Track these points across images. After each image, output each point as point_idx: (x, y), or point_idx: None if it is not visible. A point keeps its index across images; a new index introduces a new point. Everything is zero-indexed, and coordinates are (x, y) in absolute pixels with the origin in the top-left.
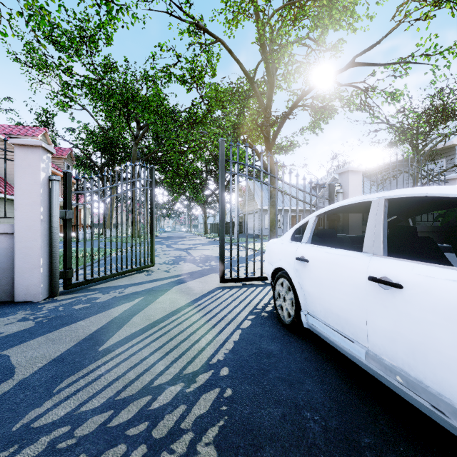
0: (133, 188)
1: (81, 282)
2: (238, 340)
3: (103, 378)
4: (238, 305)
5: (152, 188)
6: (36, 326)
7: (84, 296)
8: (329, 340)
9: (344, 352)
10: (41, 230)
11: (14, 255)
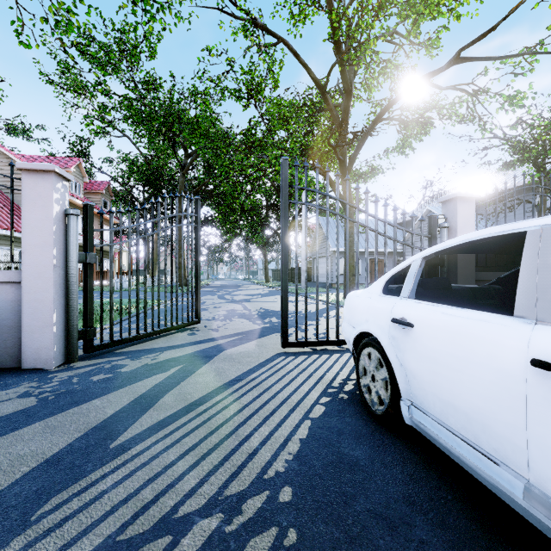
0: (180, 227)
1: (107, 344)
2: (306, 438)
3: (106, 497)
4: (306, 380)
5: (197, 226)
6: (37, 405)
7: (108, 363)
8: (451, 452)
9: (480, 477)
10: (53, 278)
11: (21, 310)
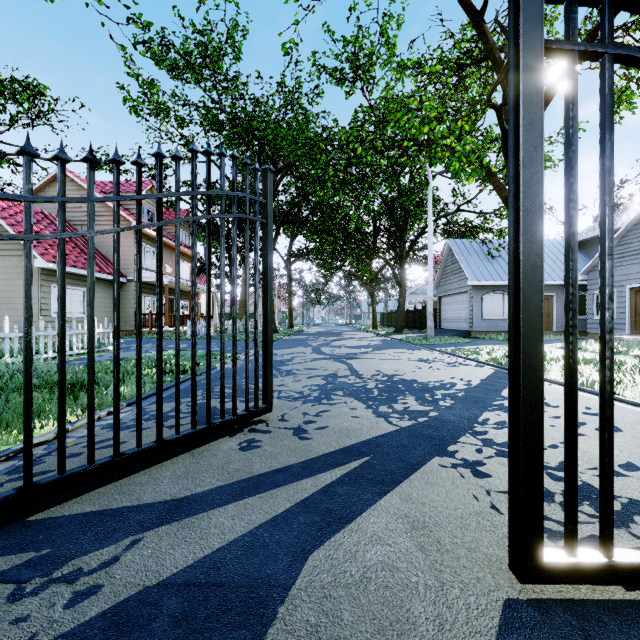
0: None
1: (2, 501)
2: None
3: None
4: None
5: (267, 222)
6: None
7: None
8: None
9: None
10: None
11: None
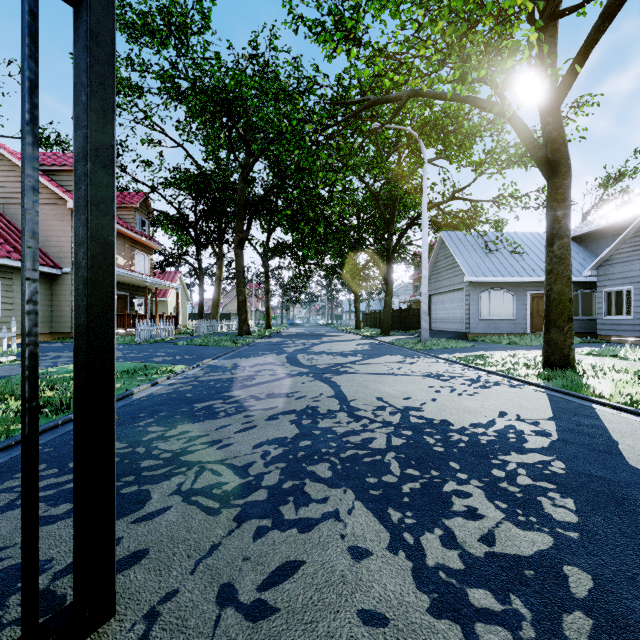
0: (240, 252)
1: None
2: None
3: None
4: None
5: None
6: None
7: None
8: None
9: None
10: None
11: None
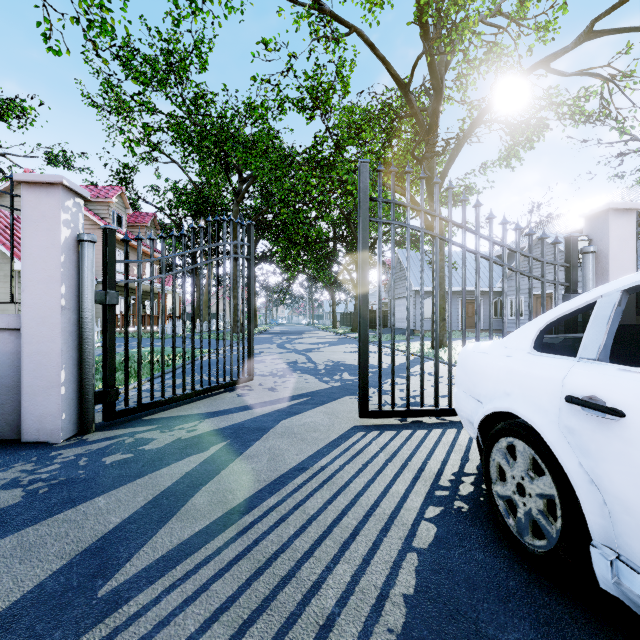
0: (234, 264)
1: (133, 408)
2: (414, 593)
3: None
4: (399, 473)
5: (250, 258)
6: (20, 504)
7: (131, 435)
8: None
9: None
10: (61, 323)
11: (21, 366)
